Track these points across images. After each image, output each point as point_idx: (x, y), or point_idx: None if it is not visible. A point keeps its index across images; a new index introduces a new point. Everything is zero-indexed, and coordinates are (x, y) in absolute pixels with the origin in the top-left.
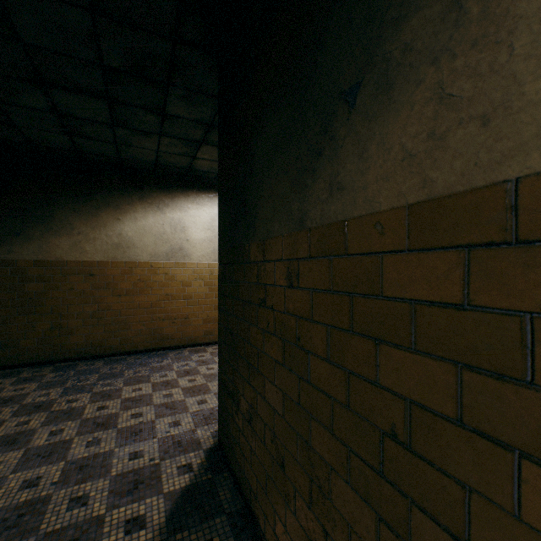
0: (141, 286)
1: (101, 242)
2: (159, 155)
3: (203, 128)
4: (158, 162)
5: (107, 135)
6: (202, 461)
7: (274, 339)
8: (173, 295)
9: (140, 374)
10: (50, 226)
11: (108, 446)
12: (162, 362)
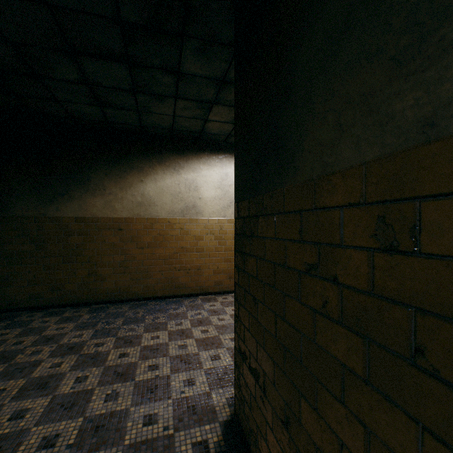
0: (160, 239)
1: (128, 201)
2: (175, 120)
3: (215, 86)
4: (174, 128)
5: (130, 103)
6: (218, 439)
7: (339, 330)
8: (187, 248)
9: (158, 320)
10: (87, 188)
11: (124, 403)
12: (178, 309)
